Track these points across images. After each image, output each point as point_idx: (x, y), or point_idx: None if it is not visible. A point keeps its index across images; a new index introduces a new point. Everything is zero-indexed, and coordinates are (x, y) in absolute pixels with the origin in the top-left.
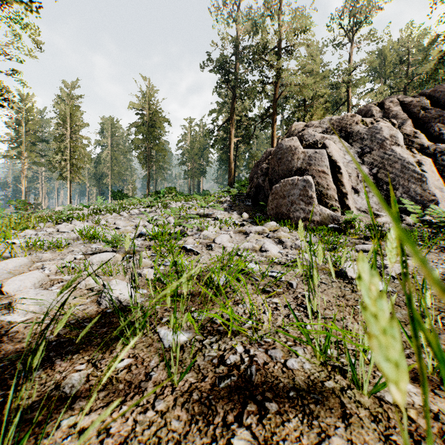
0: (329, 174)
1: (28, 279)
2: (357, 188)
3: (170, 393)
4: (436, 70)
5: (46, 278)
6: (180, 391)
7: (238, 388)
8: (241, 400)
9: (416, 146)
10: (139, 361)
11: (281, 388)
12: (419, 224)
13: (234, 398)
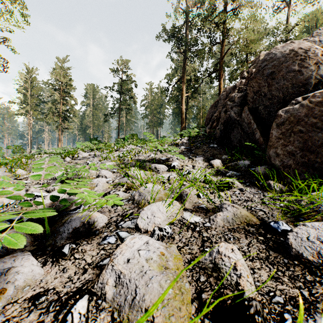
0: None
1: None
2: None
3: None
4: None
5: None
6: None
7: None
8: None
9: None
10: None
11: None
12: None
13: None
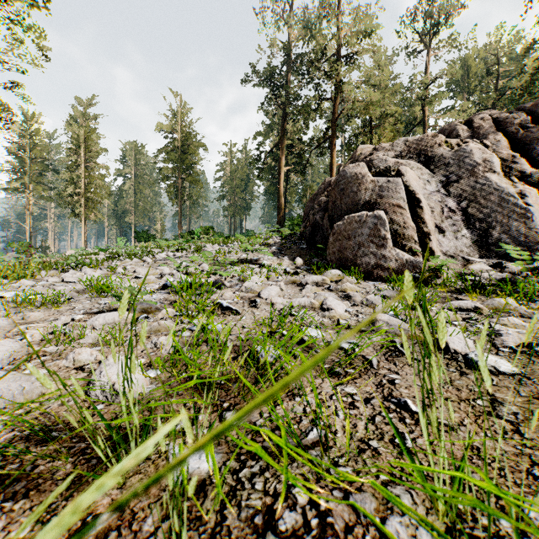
0: (407, 208)
1: None
2: (442, 227)
3: None
4: (532, 82)
5: (24, 350)
6: None
7: None
8: None
9: (515, 173)
10: (125, 518)
11: None
12: (526, 273)
13: None
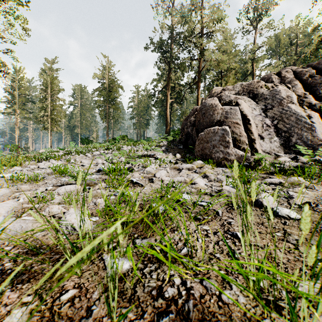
0: (241, 124)
1: (2, 207)
2: (262, 135)
3: None
4: (317, 49)
5: (19, 206)
6: None
7: None
8: None
9: (306, 104)
10: (83, 292)
11: None
12: (311, 163)
13: None
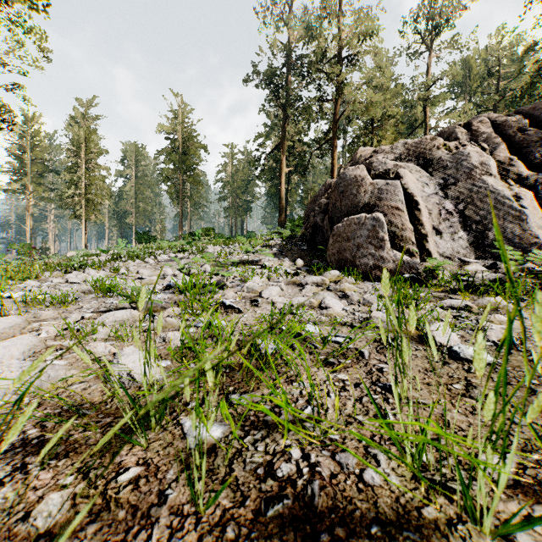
0: (405, 210)
1: (15, 346)
2: (440, 229)
3: (192, 527)
4: (533, 84)
5: (41, 344)
6: (208, 522)
7: (294, 518)
8: (299, 540)
9: (512, 176)
10: (151, 470)
11: (357, 518)
12: (519, 274)
13: (288, 537)
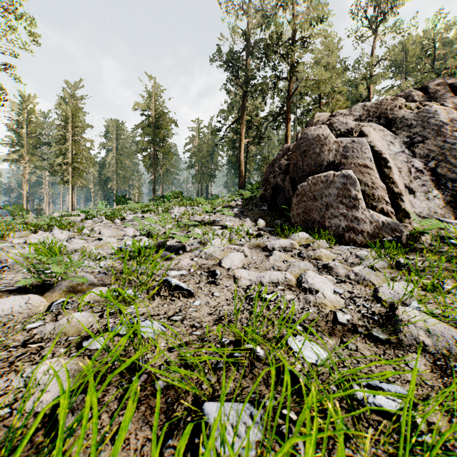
0: (373, 168)
1: None
2: (412, 187)
3: None
4: None
5: None
6: None
7: None
8: None
9: None
10: None
11: None
12: None
13: None
